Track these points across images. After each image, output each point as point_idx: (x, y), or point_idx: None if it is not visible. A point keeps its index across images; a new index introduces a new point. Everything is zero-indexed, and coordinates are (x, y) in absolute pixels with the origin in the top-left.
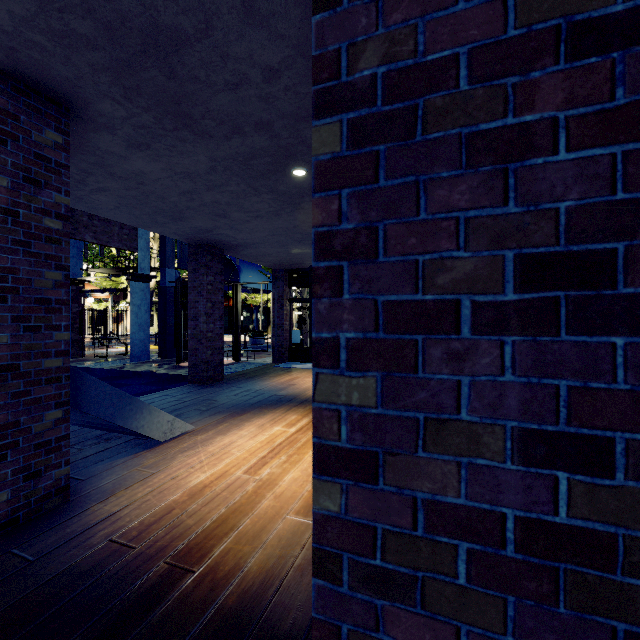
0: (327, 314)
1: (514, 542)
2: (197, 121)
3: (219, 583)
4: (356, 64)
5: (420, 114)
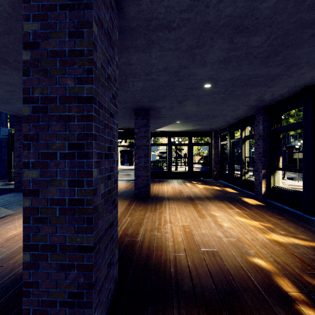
0: (26, 155)
1: (68, 204)
2: (11, 62)
3: (16, 267)
4: (34, 92)
5: (49, 108)
